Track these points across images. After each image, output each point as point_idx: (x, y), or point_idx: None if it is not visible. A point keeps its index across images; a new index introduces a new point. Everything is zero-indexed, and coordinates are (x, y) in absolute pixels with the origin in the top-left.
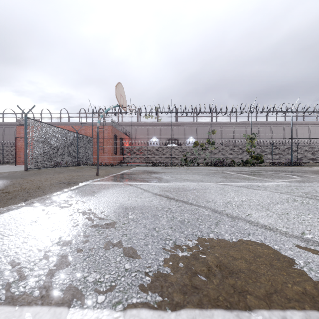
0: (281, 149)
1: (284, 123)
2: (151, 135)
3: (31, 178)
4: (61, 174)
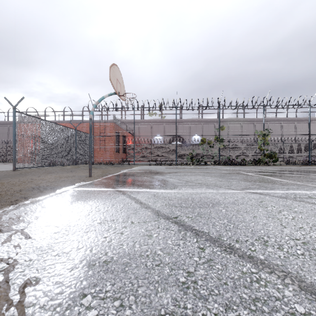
0: (293, 147)
1: (296, 119)
2: (155, 133)
3: (7, 181)
4: (50, 174)
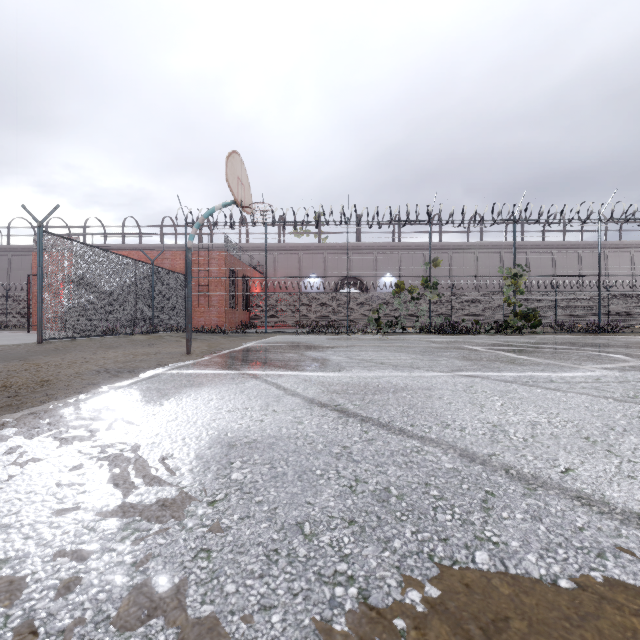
0: (575, 299)
1: (581, 245)
2: (306, 271)
3: (42, 360)
4: (112, 350)
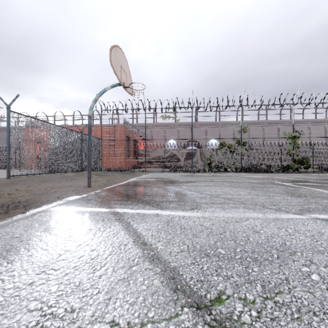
0: (324, 152)
1: (326, 121)
2: (168, 137)
3: None
4: (44, 183)
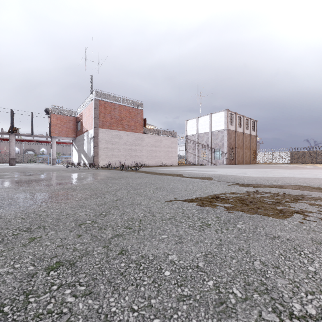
0: None
1: None
2: None
3: None
4: None
